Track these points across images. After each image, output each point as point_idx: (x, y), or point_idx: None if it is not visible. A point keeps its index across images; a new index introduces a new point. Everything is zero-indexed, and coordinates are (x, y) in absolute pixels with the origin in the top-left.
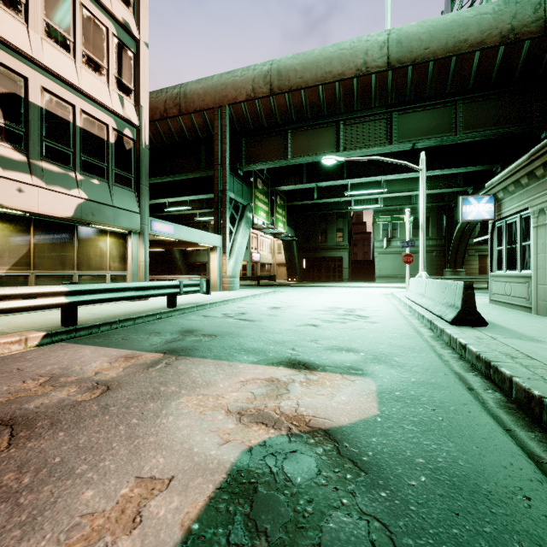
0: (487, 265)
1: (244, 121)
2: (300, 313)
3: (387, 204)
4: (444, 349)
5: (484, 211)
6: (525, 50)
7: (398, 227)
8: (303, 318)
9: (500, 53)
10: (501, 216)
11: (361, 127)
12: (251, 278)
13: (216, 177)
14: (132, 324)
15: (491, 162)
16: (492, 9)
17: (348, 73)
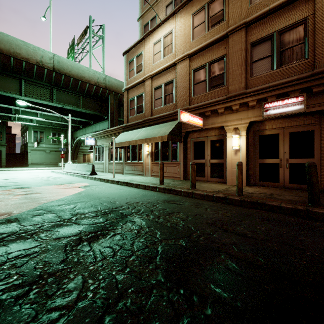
0: (86, 158)
1: None
2: (29, 179)
3: (38, 123)
4: (90, 180)
5: (92, 142)
6: (101, 90)
7: (44, 136)
8: (37, 180)
9: (94, 87)
10: (97, 145)
11: (36, 88)
12: None
13: None
14: None
15: (90, 119)
16: (92, 72)
17: (32, 61)
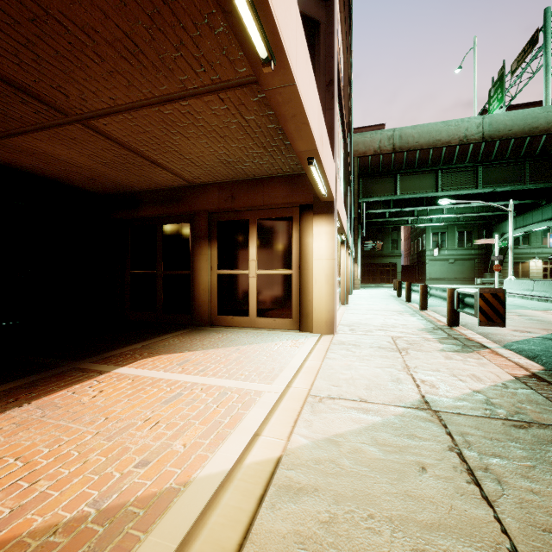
0: (519, 270)
1: (367, 168)
2: None
3: (439, 221)
4: None
5: None
6: None
7: (446, 239)
8: None
9: None
10: None
11: (455, 175)
12: None
13: None
14: None
15: (538, 197)
16: None
17: (453, 142)
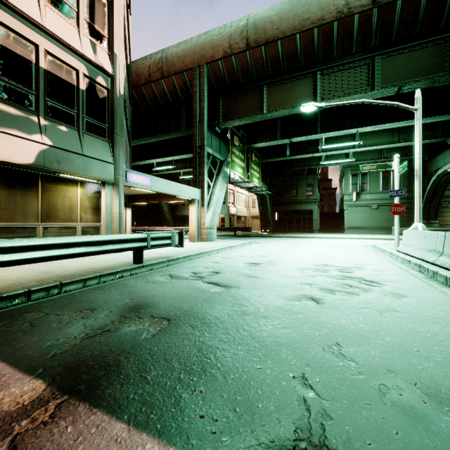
0: None
1: (221, 79)
2: (285, 273)
3: (357, 159)
4: None
5: None
6: None
7: (368, 181)
8: (292, 282)
9: None
10: None
11: (340, 76)
12: (228, 229)
13: (195, 133)
14: (82, 287)
15: None
16: None
17: (328, 17)
